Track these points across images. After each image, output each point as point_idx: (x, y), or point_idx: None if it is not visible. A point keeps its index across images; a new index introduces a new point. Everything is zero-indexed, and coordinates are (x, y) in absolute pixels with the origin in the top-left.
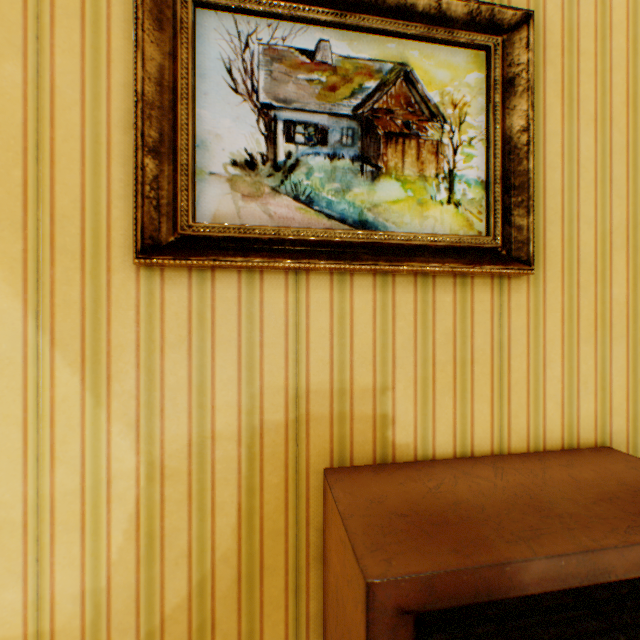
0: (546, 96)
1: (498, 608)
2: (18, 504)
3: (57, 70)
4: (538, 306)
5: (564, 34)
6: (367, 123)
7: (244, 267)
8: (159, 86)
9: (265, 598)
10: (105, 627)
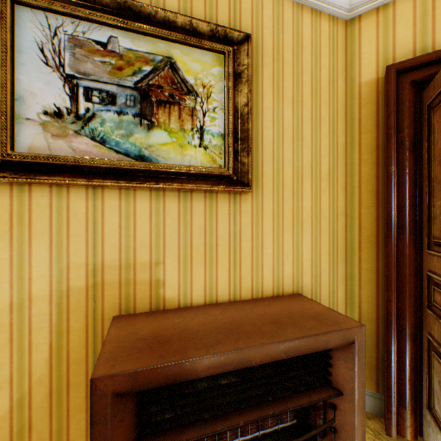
0: (263, 85)
1: (194, 389)
2: None
3: None
4: (259, 211)
5: (274, 49)
6: (145, 93)
7: (51, 183)
8: None
9: (71, 405)
10: None
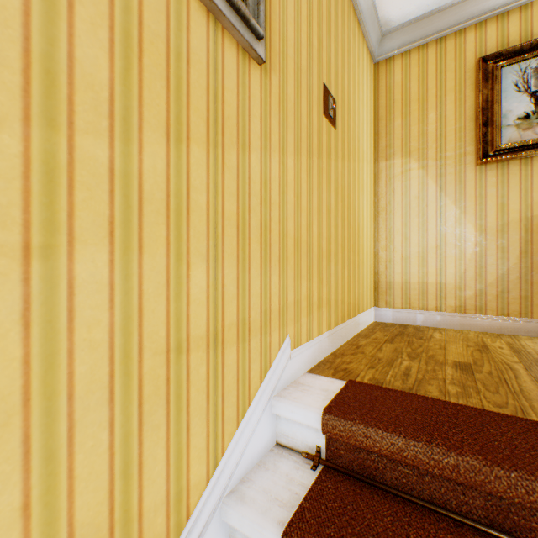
0: None
1: None
2: (433, 244)
3: (446, 111)
4: None
5: None
6: None
7: (523, 156)
8: (485, 102)
9: (532, 285)
10: (462, 285)
